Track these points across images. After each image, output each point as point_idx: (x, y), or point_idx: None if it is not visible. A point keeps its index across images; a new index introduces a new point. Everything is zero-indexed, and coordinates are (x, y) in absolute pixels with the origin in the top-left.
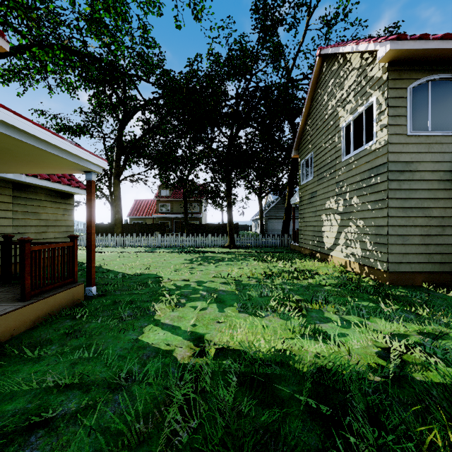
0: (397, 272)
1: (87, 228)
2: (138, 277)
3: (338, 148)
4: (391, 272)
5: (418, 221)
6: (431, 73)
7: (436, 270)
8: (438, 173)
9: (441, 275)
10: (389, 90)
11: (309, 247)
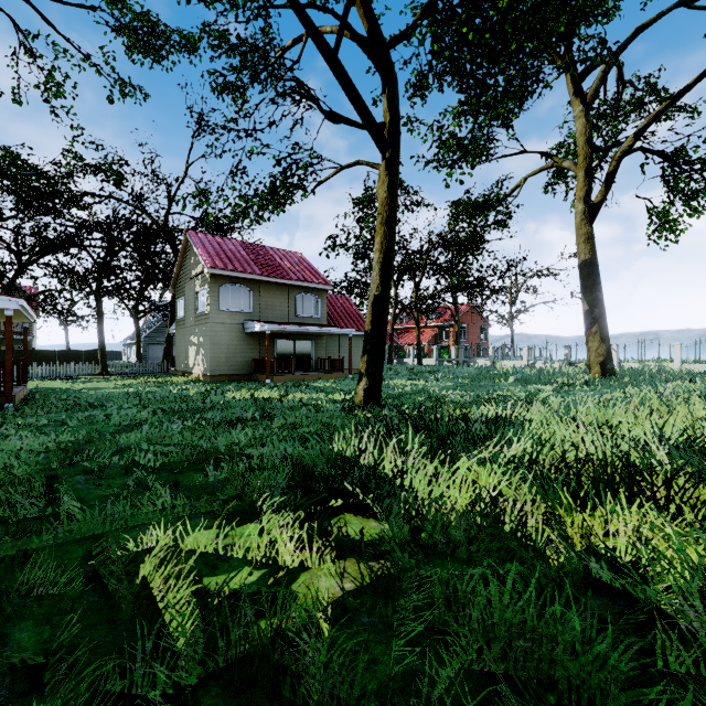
0: (215, 375)
1: (25, 354)
2: (40, 389)
3: (195, 304)
4: (212, 375)
5: (224, 351)
6: (231, 282)
7: (233, 373)
8: (234, 329)
9: (235, 376)
10: (211, 287)
11: (182, 370)
